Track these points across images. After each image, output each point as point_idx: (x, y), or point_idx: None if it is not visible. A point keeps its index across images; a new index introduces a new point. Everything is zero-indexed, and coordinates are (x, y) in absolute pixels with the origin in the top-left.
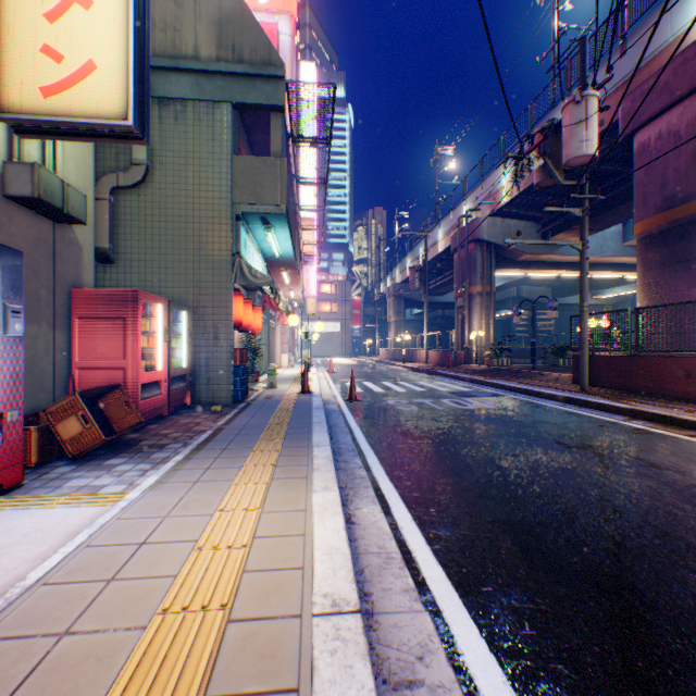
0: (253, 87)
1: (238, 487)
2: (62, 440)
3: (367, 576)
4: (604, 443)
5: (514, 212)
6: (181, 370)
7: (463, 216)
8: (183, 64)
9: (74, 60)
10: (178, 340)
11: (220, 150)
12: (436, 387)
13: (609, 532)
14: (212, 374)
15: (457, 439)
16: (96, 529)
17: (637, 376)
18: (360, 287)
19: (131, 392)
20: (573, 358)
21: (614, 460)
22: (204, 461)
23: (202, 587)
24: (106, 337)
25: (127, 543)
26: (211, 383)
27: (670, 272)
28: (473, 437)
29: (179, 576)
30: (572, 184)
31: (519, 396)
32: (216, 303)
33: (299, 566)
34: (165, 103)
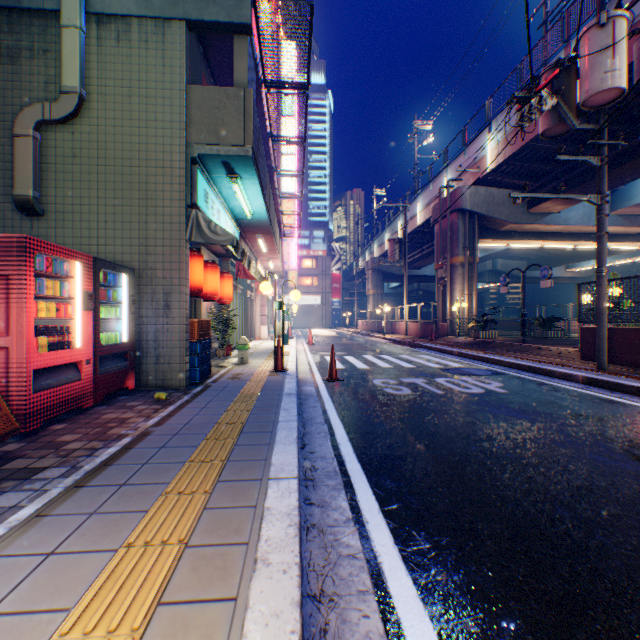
0: (212, 1)
1: None
2: None
3: None
4: None
5: (499, 180)
6: (117, 346)
7: (444, 187)
8: None
9: None
10: (117, 310)
11: (171, 78)
12: (424, 362)
13: None
14: (162, 351)
15: (484, 450)
16: None
17: None
18: (339, 262)
19: (16, 381)
20: (582, 331)
21: None
22: (61, 527)
23: None
24: None
25: None
26: (161, 362)
27: None
28: (505, 446)
29: None
30: (589, 128)
31: (524, 374)
32: (167, 265)
33: None
34: (105, 21)
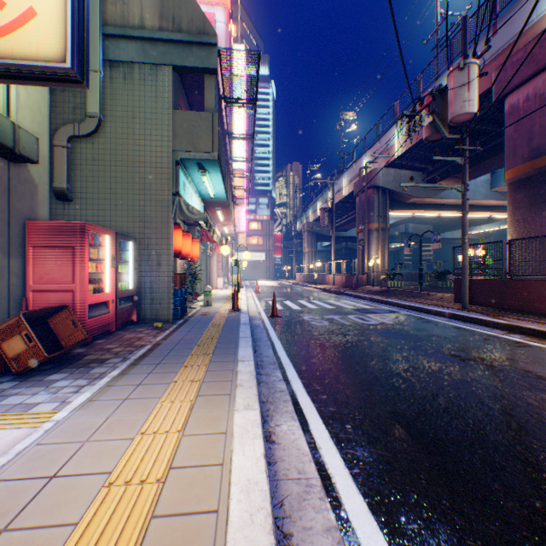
0: (190, 52)
1: (164, 406)
2: (7, 358)
3: (286, 511)
4: (492, 355)
5: (405, 164)
6: (127, 292)
7: (363, 168)
8: (130, 32)
9: (15, 7)
10: (126, 267)
11: (162, 106)
12: (343, 305)
13: (521, 452)
14: (155, 295)
15: (364, 352)
16: (10, 457)
17: (510, 296)
18: (281, 225)
19: (79, 311)
20: (455, 281)
21: (506, 372)
22: (137, 377)
23: (101, 542)
24: (56, 263)
25: (37, 476)
26: (154, 302)
27: (536, 210)
28: (378, 350)
29: (80, 525)
30: (456, 137)
31: (411, 312)
32: (159, 235)
33: (213, 508)
34: (115, 66)
